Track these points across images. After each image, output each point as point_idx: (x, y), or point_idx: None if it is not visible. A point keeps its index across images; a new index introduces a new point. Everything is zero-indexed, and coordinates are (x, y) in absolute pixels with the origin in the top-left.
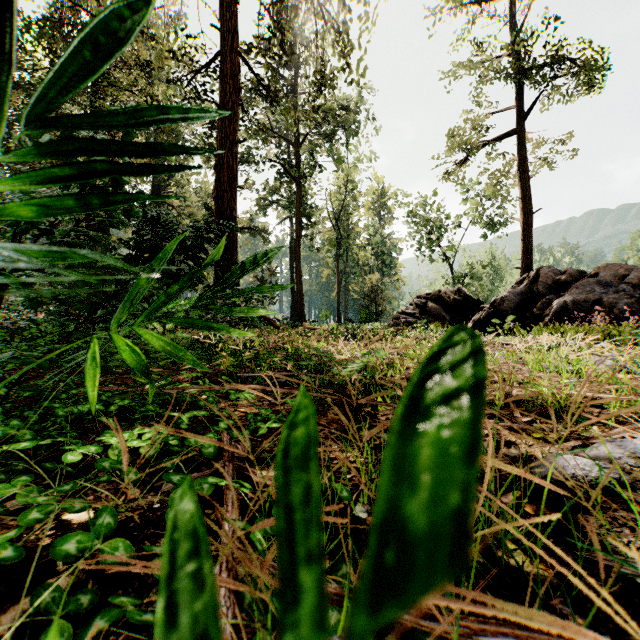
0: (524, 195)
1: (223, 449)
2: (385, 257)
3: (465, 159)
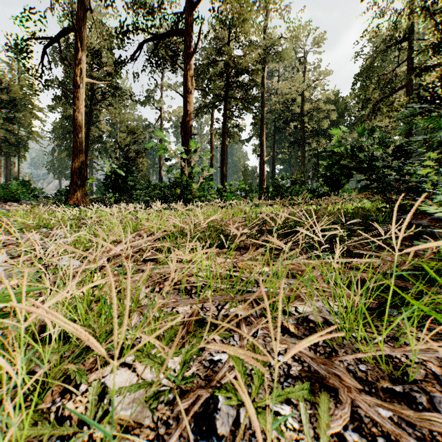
0: None
1: None
2: None
3: None
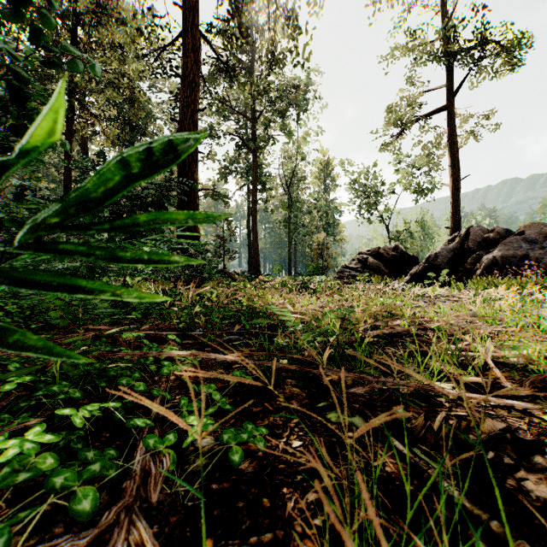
0: (453, 163)
1: (130, 471)
2: (330, 219)
3: (401, 132)
